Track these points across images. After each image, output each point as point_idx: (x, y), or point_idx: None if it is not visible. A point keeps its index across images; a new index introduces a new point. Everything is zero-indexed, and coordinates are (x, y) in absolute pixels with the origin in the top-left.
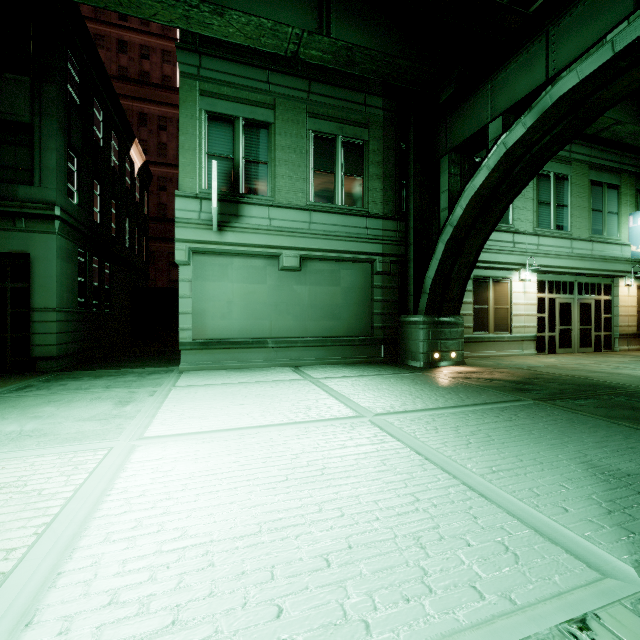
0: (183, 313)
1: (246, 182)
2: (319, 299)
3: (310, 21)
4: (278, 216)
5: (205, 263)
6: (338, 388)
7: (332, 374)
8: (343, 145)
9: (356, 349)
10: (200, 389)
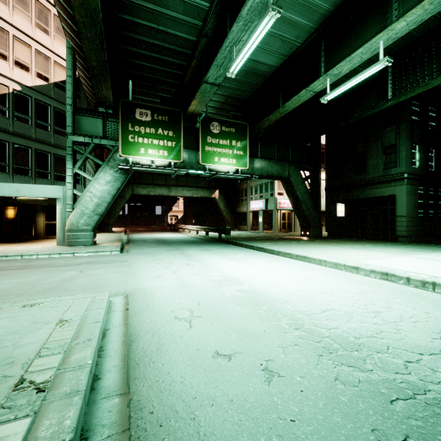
0: None
1: None
2: None
3: None
4: None
5: None
6: None
7: None
8: None
9: None
10: None
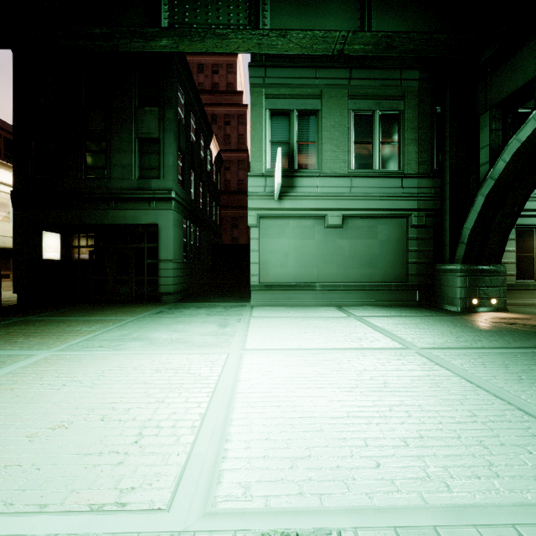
0: (253, 263)
1: (299, 160)
2: (358, 250)
3: (353, 22)
4: (324, 184)
5: (268, 225)
6: (381, 325)
7: (372, 314)
8: (380, 118)
9: (392, 293)
10: (270, 319)
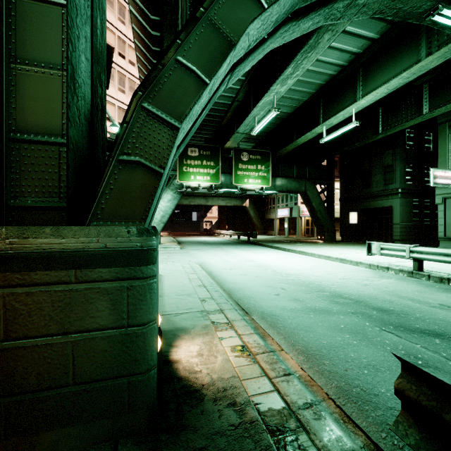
0: (439, 225)
1: None
2: None
3: None
4: None
5: None
6: None
7: None
8: None
9: None
10: None
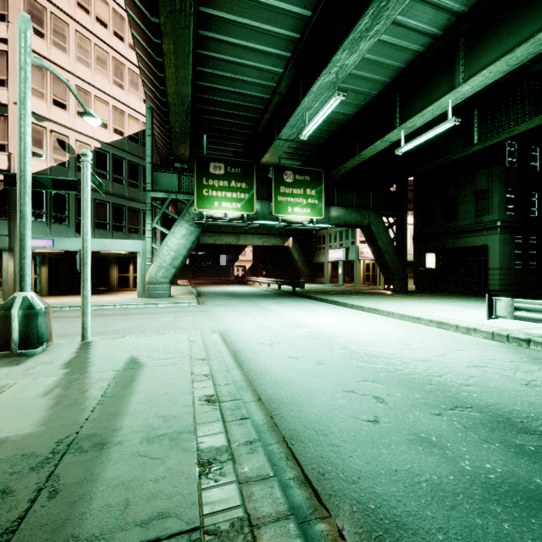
0: None
1: None
2: None
3: None
4: None
5: None
6: None
7: None
8: None
9: None
10: None
